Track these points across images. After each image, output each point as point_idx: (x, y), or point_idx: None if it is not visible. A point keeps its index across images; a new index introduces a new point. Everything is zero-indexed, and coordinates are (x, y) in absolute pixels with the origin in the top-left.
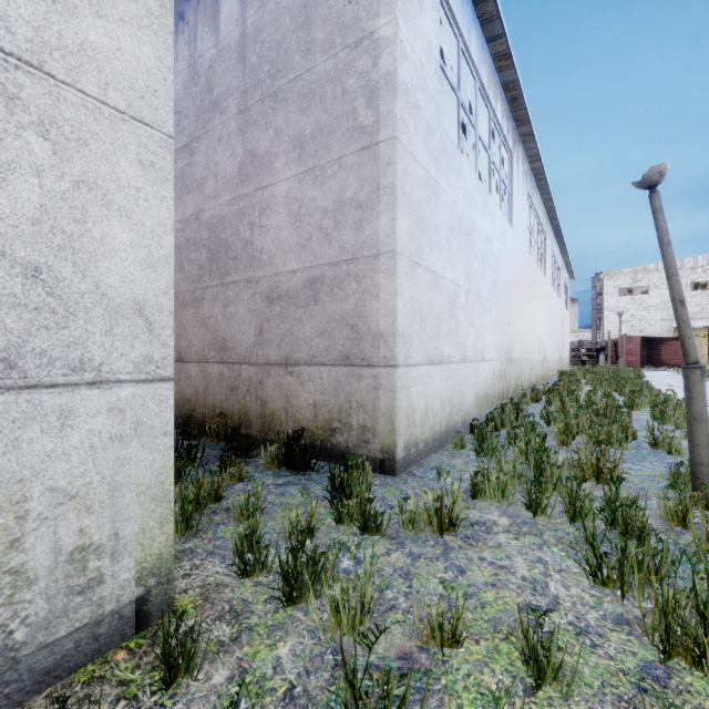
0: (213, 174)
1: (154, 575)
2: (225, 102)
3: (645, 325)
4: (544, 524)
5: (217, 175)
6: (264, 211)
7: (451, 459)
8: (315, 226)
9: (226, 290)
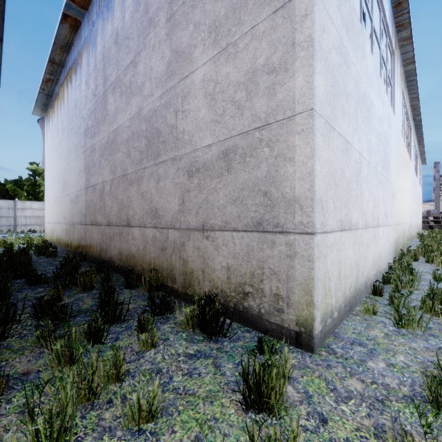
0: (149, 77)
1: None
2: (157, 16)
3: None
4: None
5: (152, 77)
6: (185, 97)
7: (367, 328)
8: (228, 100)
9: (158, 169)
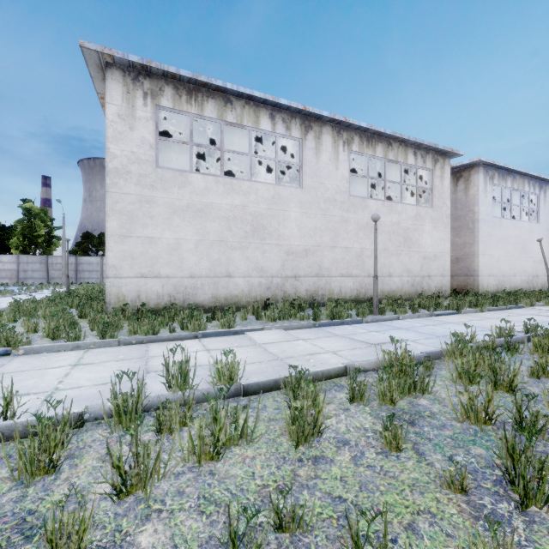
0: None
1: (449, 295)
2: None
3: None
4: None
5: None
6: None
7: None
8: (457, 247)
9: None
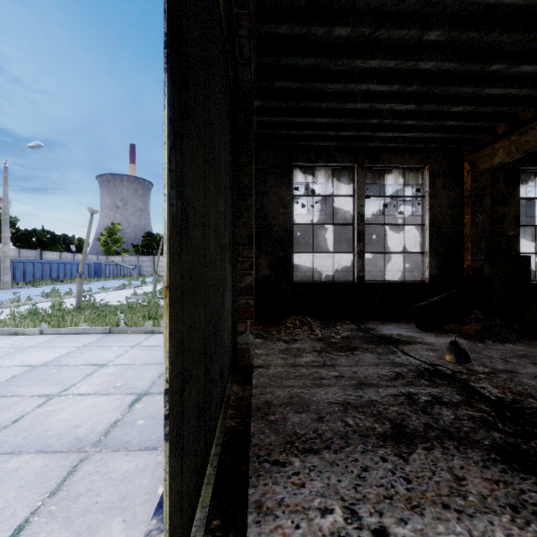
0: None
1: None
2: None
3: None
4: None
5: None
6: None
7: None
8: None
9: None
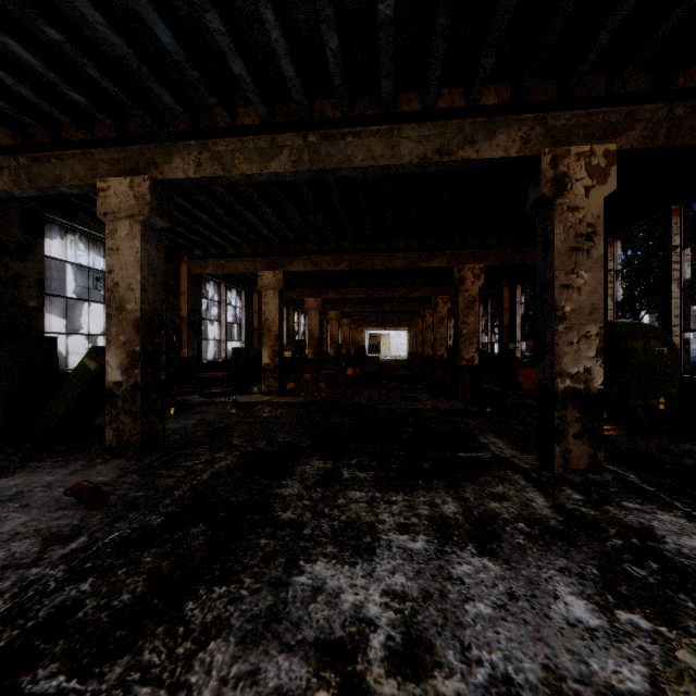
0: None
1: None
2: None
3: None
4: None
5: None
6: None
7: None
8: None
9: None
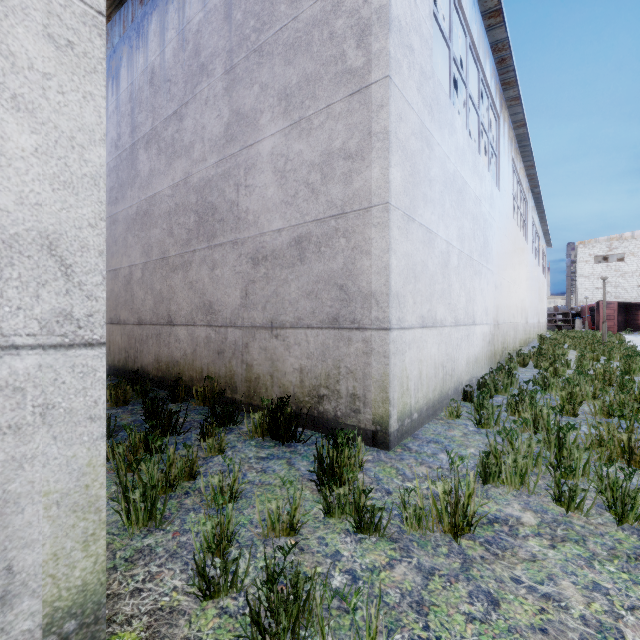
0: (200, 137)
1: (74, 615)
2: (212, 64)
3: (621, 291)
4: (582, 525)
5: (204, 138)
6: (249, 170)
7: (447, 429)
8: (301, 181)
9: (213, 253)
